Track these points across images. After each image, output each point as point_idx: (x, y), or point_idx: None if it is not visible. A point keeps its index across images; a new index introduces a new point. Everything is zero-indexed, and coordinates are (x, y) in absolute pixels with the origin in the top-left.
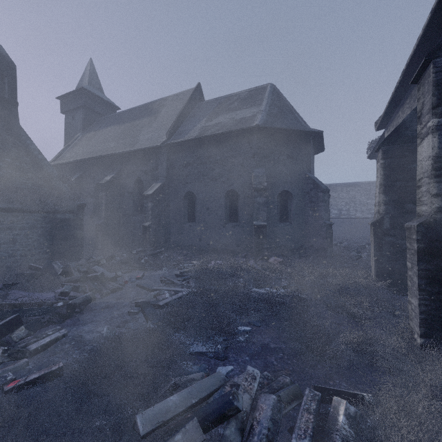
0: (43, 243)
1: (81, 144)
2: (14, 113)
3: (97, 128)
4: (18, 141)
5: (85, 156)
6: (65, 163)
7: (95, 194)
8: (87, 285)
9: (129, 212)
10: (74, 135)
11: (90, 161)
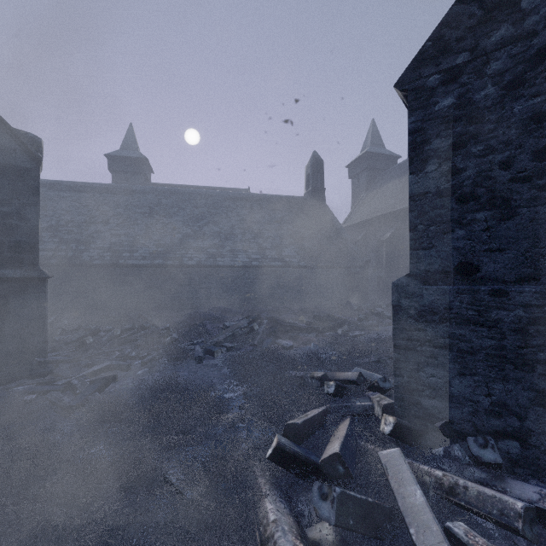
0: (343, 289)
1: (365, 205)
2: (323, 197)
3: (378, 185)
4: (326, 217)
5: (368, 216)
6: (353, 224)
7: (377, 249)
8: (372, 318)
9: (407, 265)
10: (359, 196)
11: (372, 220)
